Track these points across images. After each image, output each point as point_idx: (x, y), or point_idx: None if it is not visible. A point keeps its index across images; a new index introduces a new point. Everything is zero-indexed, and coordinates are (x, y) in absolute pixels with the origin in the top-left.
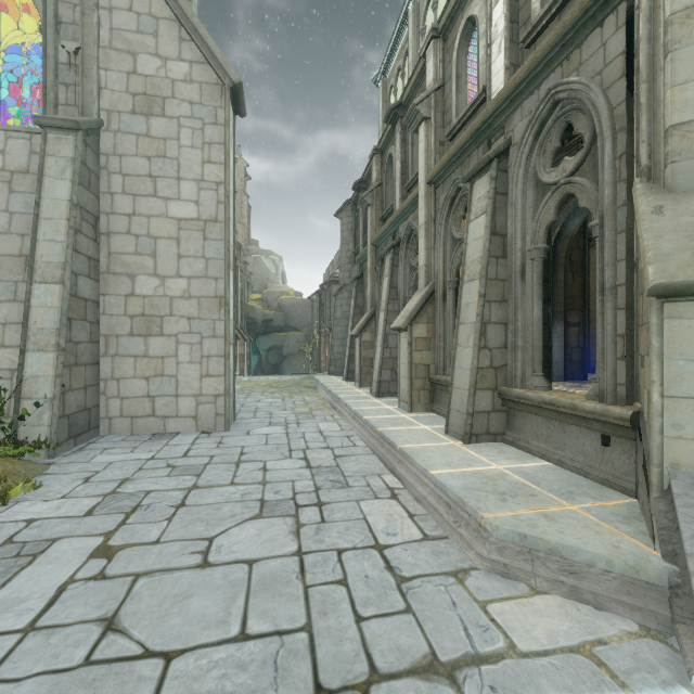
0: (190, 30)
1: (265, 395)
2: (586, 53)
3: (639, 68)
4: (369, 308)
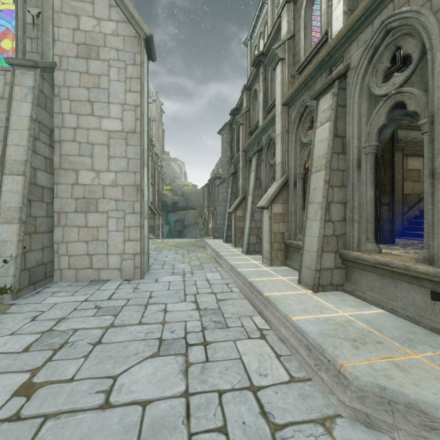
0: None
1: (171, 252)
2: None
3: None
4: (241, 194)
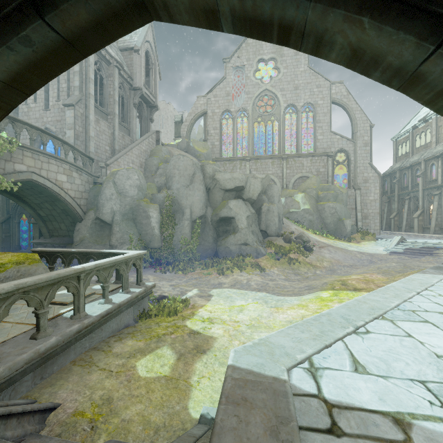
0: (373, 168)
1: None
2: None
3: None
4: (396, 211)
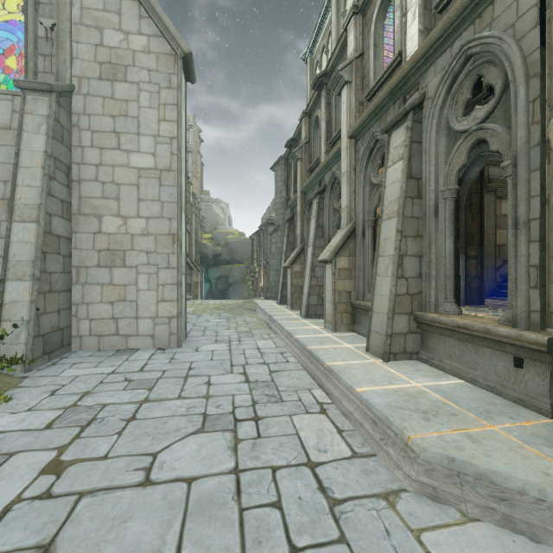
0: (148, 9)
1: (213, 316)
2: (498, 9)
3: (551, 18)
4: (299, 244)
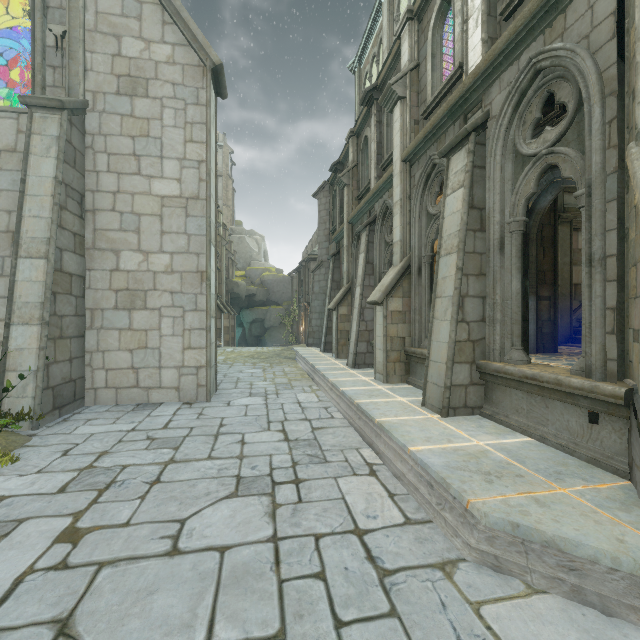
0: (172, 14)
1: (246, 365)
2: (571, 18)
3: (630, 29)
4: (345, 283)
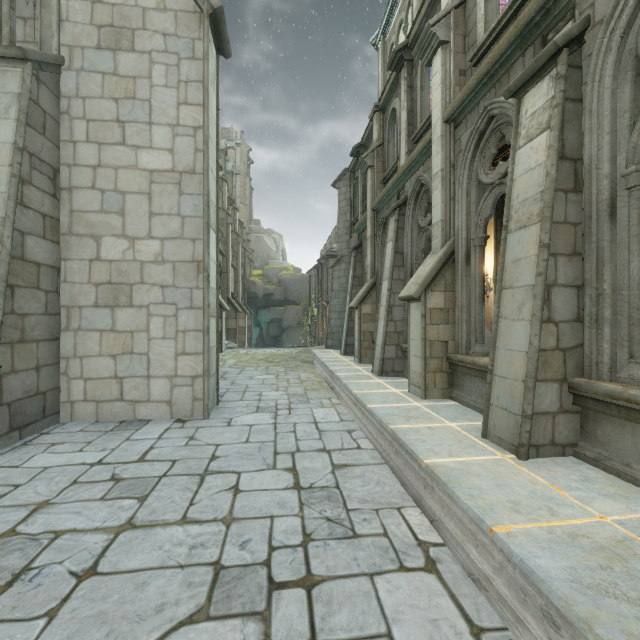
0: None
1: (258, 370)
2: None
3: None
4: (369, 278)
